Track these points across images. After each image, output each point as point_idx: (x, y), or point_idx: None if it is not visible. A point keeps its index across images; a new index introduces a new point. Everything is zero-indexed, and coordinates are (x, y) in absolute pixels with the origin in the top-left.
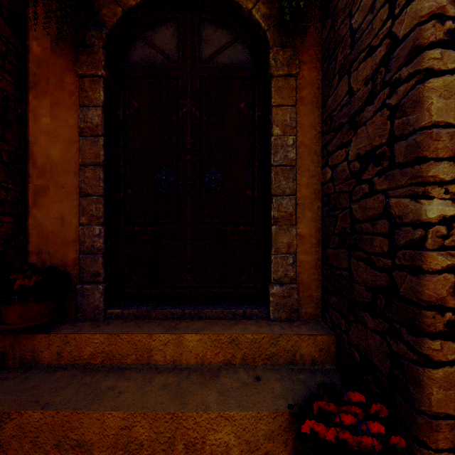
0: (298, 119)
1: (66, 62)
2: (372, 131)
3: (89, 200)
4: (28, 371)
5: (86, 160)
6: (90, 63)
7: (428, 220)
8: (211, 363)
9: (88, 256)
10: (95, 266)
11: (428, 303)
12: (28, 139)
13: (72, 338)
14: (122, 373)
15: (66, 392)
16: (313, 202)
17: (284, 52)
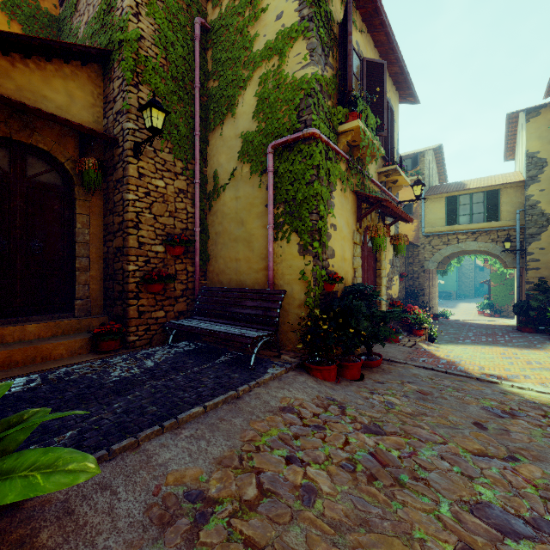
0: (91, 221)
1: None
2: (120, 241)
3: None
4: None
5: None
6: None
7: (130, 270)
8: (44, 337)
9: None
10: None
11: (130, 291)
12: None
13: None
14: None
15: None
16: (99, 261)
17: (84, 189)
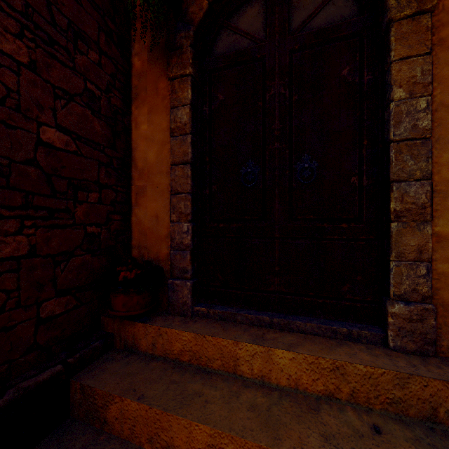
0: (435, 71)
1: (160, 69)
2: None
3: (179, 197)
4: (130, 355)
5: (176, 159)
6: (179, 64)
7: None
8: (307, 390)
9: (178, 252)
10: (184, 263)
11: None
12: (131, 146)
13: (164, 332)
14: (208, 378)
15: (158, 387)
16: None
17: None
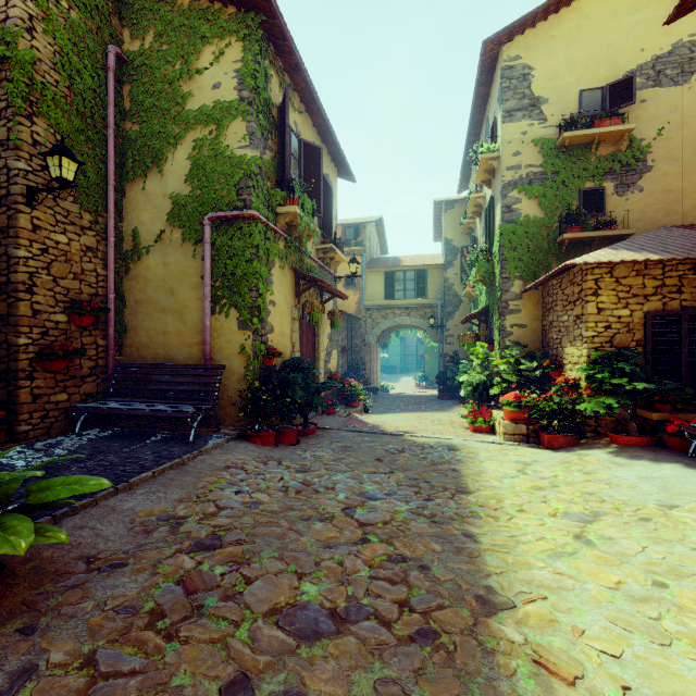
0: None
1: None
2: (1, 308)
3: None
4: None
5: None
6: None
7: (21, 344)
8: None
9: None
10: None
11: (21, 370)
12: None
13: None
14: None
15: None
16: None
17: None
